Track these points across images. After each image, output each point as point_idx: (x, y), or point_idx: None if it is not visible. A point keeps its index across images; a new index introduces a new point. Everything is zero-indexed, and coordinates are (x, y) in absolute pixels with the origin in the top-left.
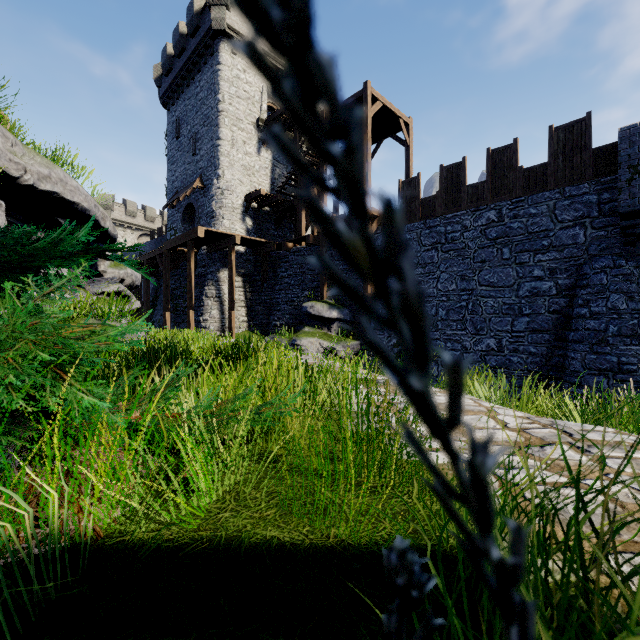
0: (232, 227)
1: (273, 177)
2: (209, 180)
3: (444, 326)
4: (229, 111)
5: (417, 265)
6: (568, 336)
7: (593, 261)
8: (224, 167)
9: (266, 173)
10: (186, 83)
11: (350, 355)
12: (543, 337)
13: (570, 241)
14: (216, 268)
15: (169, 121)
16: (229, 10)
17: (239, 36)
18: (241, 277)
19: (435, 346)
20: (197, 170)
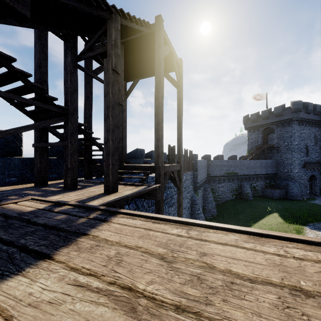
0: None
1: None
2: None
3: None
4: None
5: (173, 204)
6: None
7: (195, 196)
8: None
9: None
10: None
11: None
12: None
13: (191, 189)
14: None
15: None
16: None
17: None
18: None
19: None
20: None
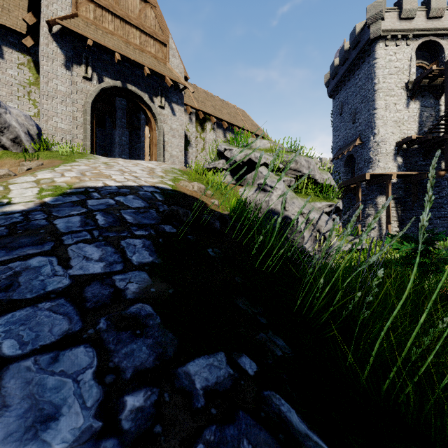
0: (385, 166)
1: (420, 120)
2: (366, 138)
3: None
4: (382, 87)
5: None
6: None
7: None
8: (379, 127)
9: (414, 119)
10: (347, 79)
11: None
12: None
13: None
14: (374, 196)
15: (334, 105)
16: (383, 20)
17: (391, 32)
18: (393, 200)
19: None
20: (356, 132)
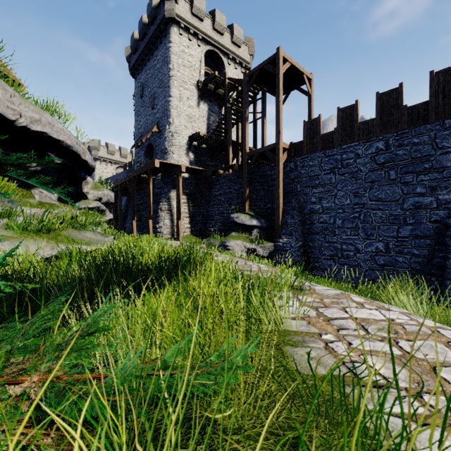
0: (179, 159)
1: (208, 123)
2: (163, 126)
3: (340, 232)
4: (177, 76)
5: (318, 185)
6: (448, 241)
7: None
8: (174, 116)
9: (203, 120)
10: (147, 58)
11: (266, 254)
12: (425, 242)
13: (449, 164)
14: (168, 189)
15: (136, 86)
16: (177, 3)
17: (184, 22)
18: (186, 196)
19: (333, 247)
20: (155, 120)
